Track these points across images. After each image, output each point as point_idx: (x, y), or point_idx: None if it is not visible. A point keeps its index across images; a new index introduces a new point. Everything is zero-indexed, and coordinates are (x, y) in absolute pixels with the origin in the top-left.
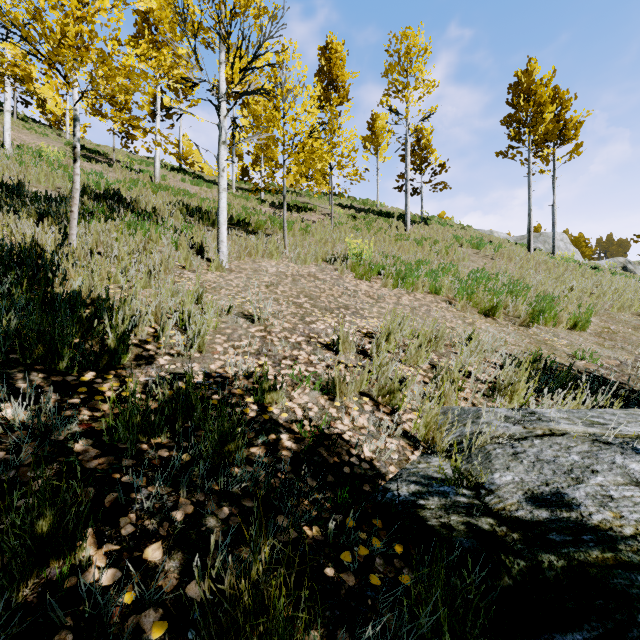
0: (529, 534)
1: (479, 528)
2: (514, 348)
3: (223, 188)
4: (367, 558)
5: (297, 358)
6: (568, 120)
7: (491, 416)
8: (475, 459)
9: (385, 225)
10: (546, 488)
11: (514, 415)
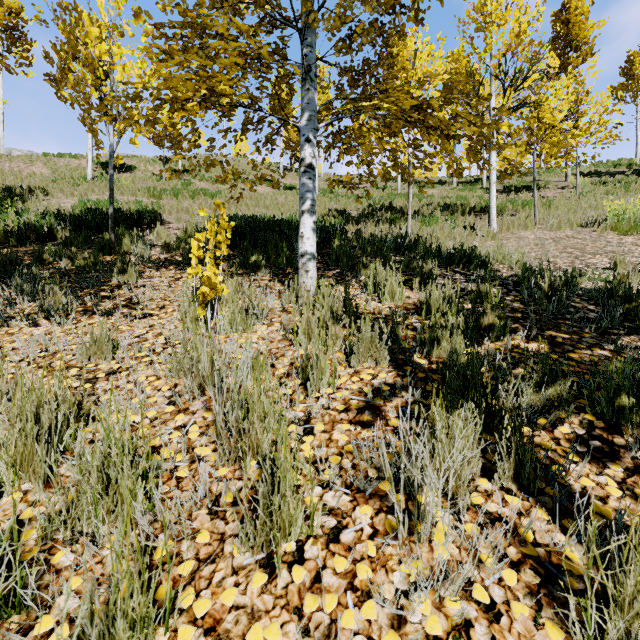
0: None
1: None
2: None
3: (493, 182)
4: None
5: (583, 272)
6: None
7: None
8: None
9: None
10: None
11: None
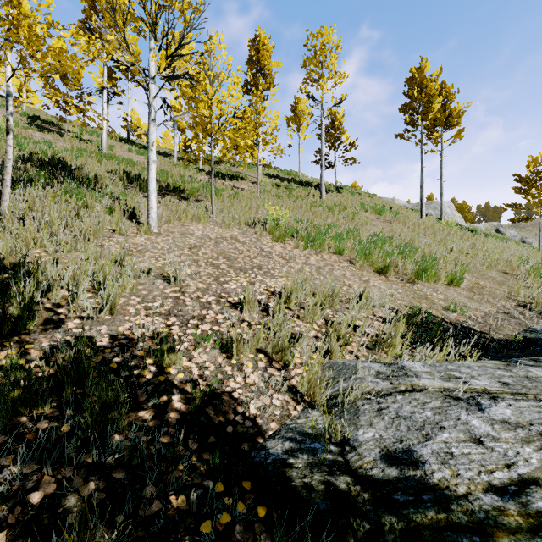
0: (378, 494)
1: (336, 488)
2: (399, 303)
3: (152, 160)
4: (228, 525)
5: (204, 317)
6: (452, 110)
7: (365, 372)
8: (346, 414)
9: (304, 193)
10: (400, 445)
11: (385, 370)
